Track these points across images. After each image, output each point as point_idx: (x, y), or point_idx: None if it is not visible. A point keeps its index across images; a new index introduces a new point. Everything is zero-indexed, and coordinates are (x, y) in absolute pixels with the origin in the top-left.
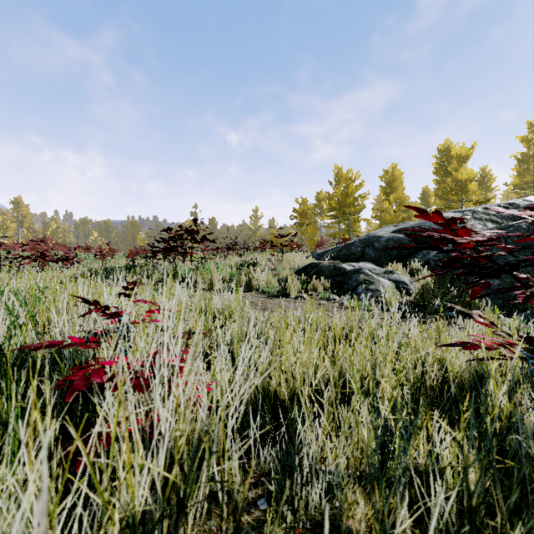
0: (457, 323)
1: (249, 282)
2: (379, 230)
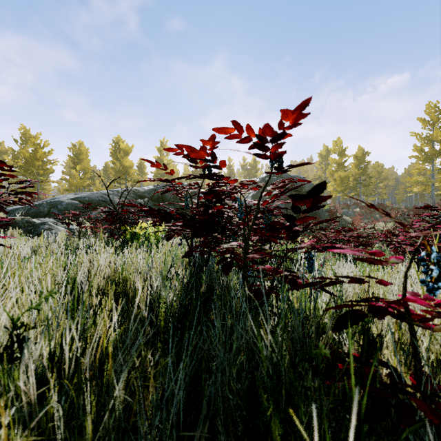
0: None
1: None
2: (63, 196)
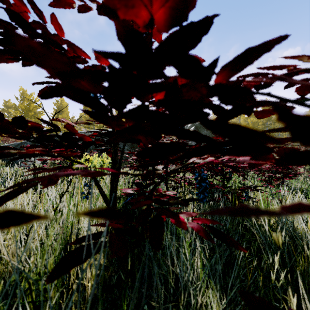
0: None
1: None
2: None
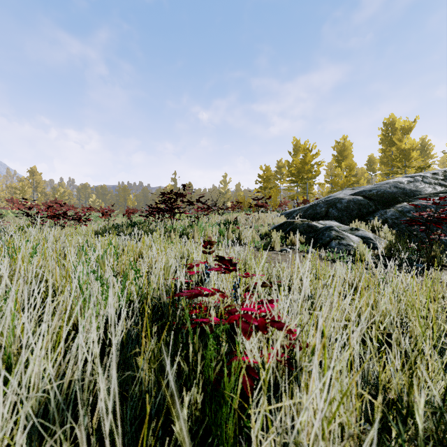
0: (429, 274)
1: (239, 237)
2: (338, 193)
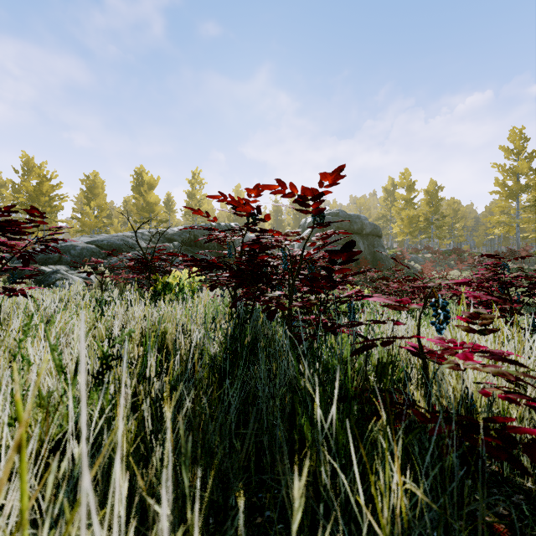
0: None
1: None
2: (76, 239)
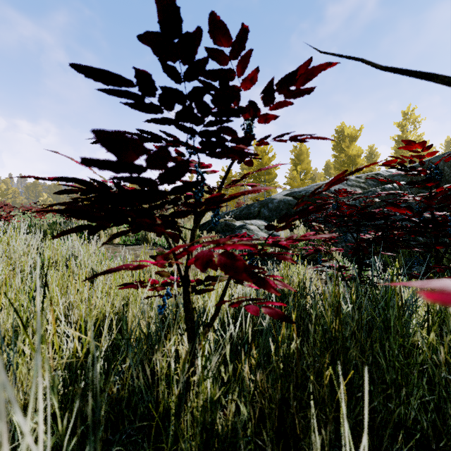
0: None
1: (145, 236)
2: (277, 194)
